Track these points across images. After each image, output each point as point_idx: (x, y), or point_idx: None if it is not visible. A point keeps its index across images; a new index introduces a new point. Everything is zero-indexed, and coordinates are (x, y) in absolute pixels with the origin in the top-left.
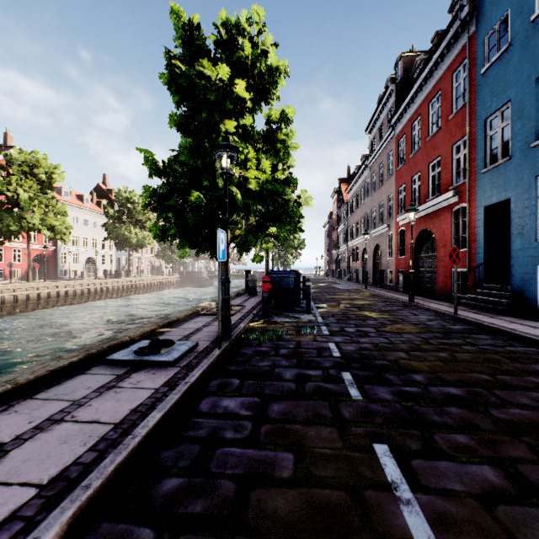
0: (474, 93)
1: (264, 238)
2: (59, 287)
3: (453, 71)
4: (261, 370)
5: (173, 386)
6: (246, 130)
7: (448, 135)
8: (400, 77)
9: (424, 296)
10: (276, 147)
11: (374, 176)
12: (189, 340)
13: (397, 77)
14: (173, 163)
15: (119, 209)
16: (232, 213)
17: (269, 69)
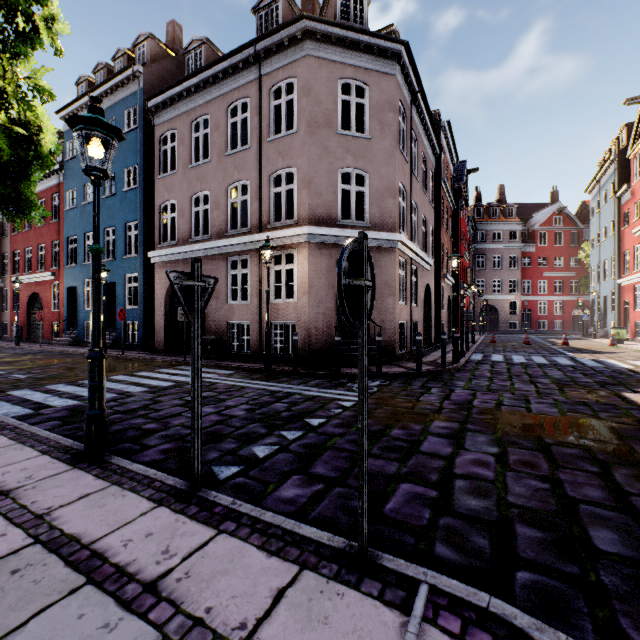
0: (63, 218)
1: None
2: None
3: (53, 193)
4: None
5: None
6: None
7: (51, 233)
8: None
9: (35, 342)
10: None
11: None
12: None
13: None
14: None
15: None
16: None
17: None
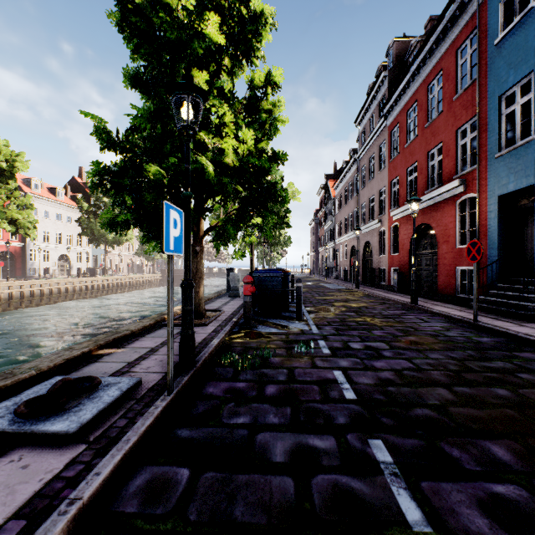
0: (485, 67)
1: (247, 231)
2: (23, 287)
3: (458, 46)
4: (233, 437)
5: (41, 513)
6: (223, 95)
7: (452, 118)
8: (393, 64)
9: (423, 296)
10: (261, 118)
11: (364, 170)
12: (132, 372)
13: (389, 65)
14: (129, 133)
15: (94, 203)
16: (205, 198)
17: (252, 14)
